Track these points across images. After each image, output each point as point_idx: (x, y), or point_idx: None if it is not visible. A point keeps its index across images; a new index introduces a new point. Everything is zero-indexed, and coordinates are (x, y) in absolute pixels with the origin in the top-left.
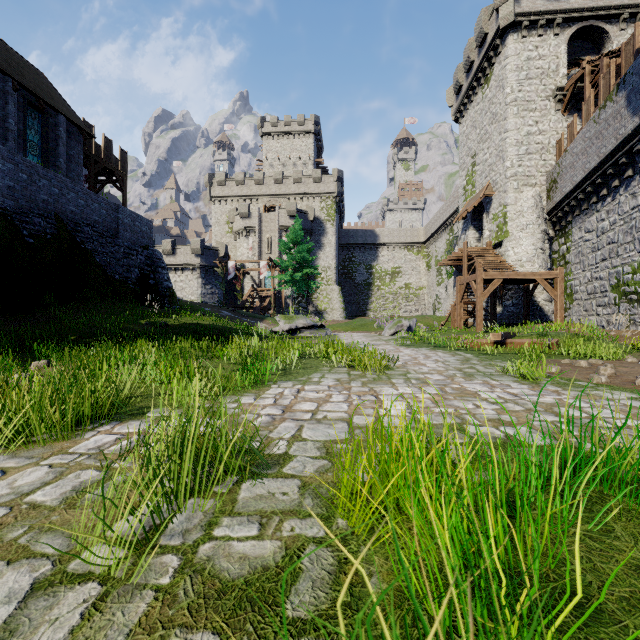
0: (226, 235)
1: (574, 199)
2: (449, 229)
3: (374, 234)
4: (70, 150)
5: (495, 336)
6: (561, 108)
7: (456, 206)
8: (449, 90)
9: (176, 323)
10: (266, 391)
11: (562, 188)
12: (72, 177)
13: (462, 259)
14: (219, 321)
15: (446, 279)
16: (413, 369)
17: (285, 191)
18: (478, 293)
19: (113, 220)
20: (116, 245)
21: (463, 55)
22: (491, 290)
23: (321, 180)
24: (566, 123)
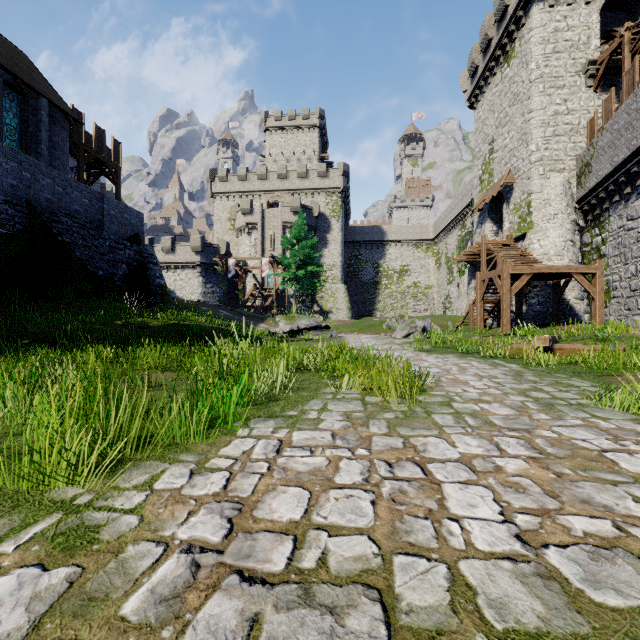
0: (228, 232)
1: (613, 183)
2: (461, 224)
3: (381, 231)
4: (54, 136)
5: (541, 341)
6: (593, 84)
7: (469, 199)
8: (463, 74)
9: (159, 324)
10: (223, 447)
11: (598, 171)
12: (56, 166)
13: (478, 254)
14: (209, 322)
15: (457, 277)
16: (455, 392)
17: (289, 186)
18: (504, 290)
19: (97, 211)
20: (101, 238)
21: (480, 33)
22: (519, 286)
23: (326, 174)
24: (598, 101)
